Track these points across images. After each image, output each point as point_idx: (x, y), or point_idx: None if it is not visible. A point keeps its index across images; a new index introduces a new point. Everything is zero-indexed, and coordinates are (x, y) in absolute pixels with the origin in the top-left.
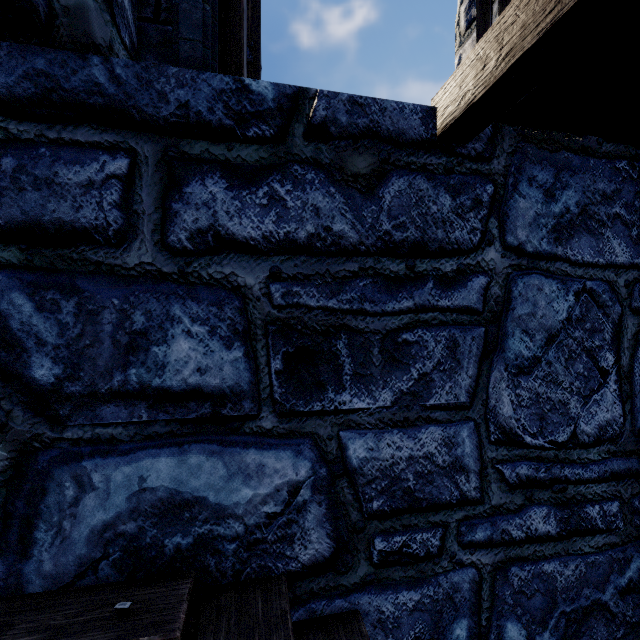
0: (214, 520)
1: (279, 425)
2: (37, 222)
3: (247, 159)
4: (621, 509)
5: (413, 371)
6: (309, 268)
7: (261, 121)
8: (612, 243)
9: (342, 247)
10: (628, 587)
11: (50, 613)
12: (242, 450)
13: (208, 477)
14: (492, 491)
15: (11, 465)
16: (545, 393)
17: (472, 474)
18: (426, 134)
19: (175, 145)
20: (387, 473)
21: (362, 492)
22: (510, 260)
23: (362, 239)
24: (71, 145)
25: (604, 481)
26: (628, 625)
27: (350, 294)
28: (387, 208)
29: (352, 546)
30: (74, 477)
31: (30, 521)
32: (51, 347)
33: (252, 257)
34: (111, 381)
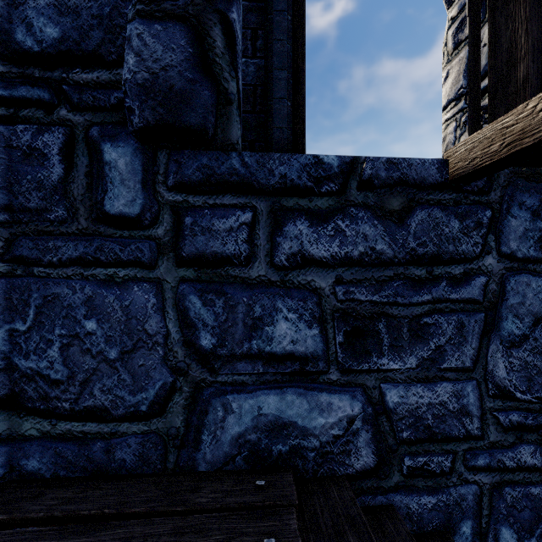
0: (301, 436)
1: (341, 378)
2: (203, 254)
3: (321, 206)
4: None
5: (431, 344)
6: (360, 275)
7: (330, 181)
8: None
9: (382, 260)
10: None
11: (218, 483)
12: (318, 393)
13: (298, 409)
14: (490, 431)
15: (190, 395)
16: (532, 361)
17: (475, 418)
18: (441, 179)
19: (278, 201)
20: (413, 413)
21: (396, 425)
22: (504, 264)
23: (396, 254)
24: (221, 207)
25: None
26: None
27: (387, 291)
28: (413, 232)
29: (389, 461)
30: (222, 404)
31: (199, 429)
32: (210, 327)
33: (324, 269)
34: (242, 348)
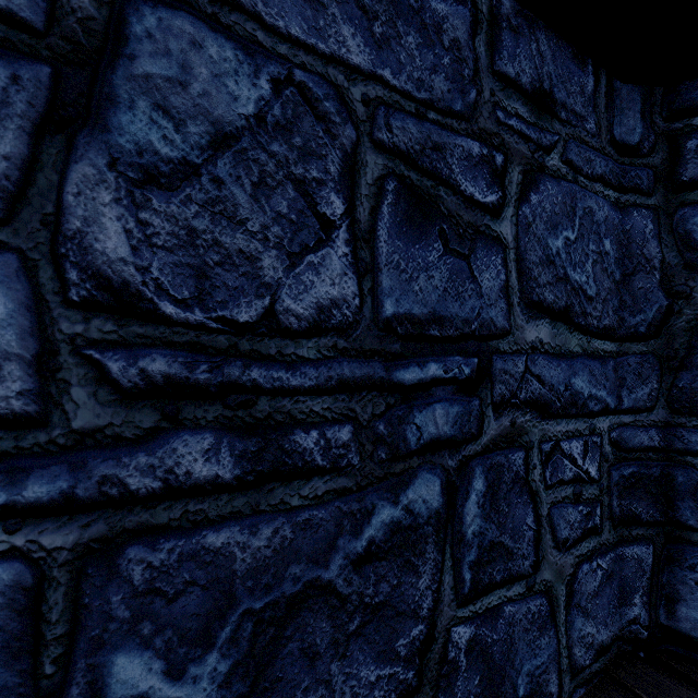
0: None
1: None
2: None
3: None
4: (357, 437)
5: None
6: None
7: None
8: (341, 28)
9: None
10: (368, 553)
11: None
12: None
13: None
14: (74, 401)
15: None
16: (210, 232)
17: (13, 364)
18: None
19: None
20: None
21: None
22: None
23: None
24: None
25: (328, 393)
26: (368, 610)
27: None
28: None
29: None
30: None
31: None
32: None
33: None
34: None
